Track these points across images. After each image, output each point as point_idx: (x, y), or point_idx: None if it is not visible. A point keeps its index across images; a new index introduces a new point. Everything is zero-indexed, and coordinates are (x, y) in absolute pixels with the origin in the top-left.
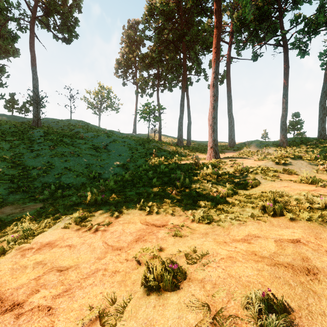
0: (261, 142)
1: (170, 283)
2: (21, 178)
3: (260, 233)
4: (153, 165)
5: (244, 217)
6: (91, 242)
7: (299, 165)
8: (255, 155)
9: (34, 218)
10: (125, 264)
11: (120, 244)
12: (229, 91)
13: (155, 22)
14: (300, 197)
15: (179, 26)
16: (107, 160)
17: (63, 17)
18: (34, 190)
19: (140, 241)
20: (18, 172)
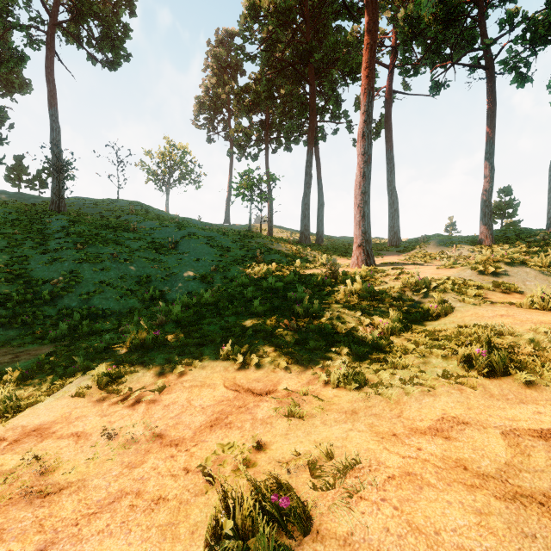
0: (446, 238)
1: (270, 548)
2: (21, 299)
3: (467, 415)
4: (255, 277)
5: (429, 377)
6: (121, 428)
7: (522, 275)
8: (437, 259)
9: (29, 375)
10: (183, 482)
11: (179, 434)
12: (389, 150)
13: (261, 29)
14: (538, 337)
15: (302, 38)
16: (176, 268)
17: (103, 24)
18: (43, 322)
19: (219, 427)
20: (17, 290)
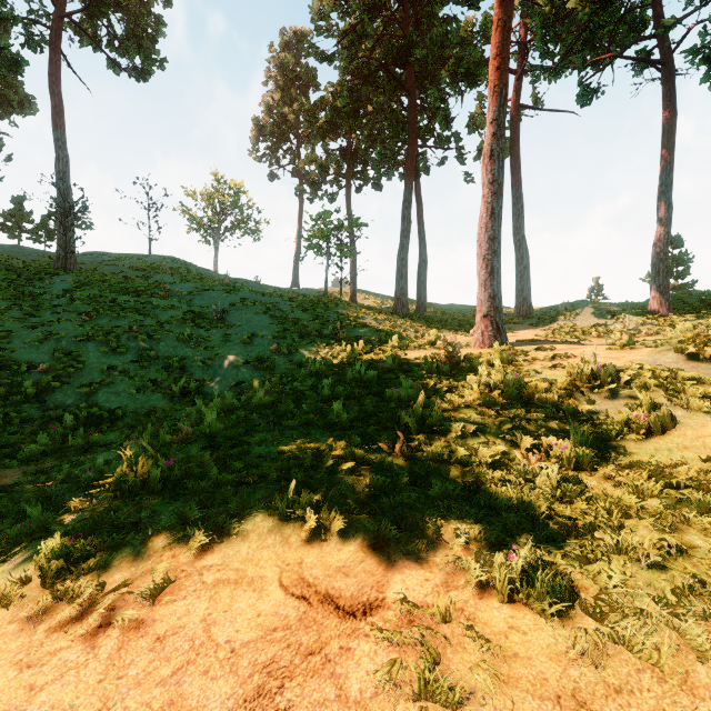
0: (602, 305)
1: None
2: None
3: None
4: (335, 362)
5: None
6: None
7: None
8: (594, 335)
9: None
10: None
11: None
12: (516, 186)
13: (342, 18)
14: None
15: (398, 31)
16: (222, 347)
17: (129, 18)
18: (19, 429)
19: None
20: None
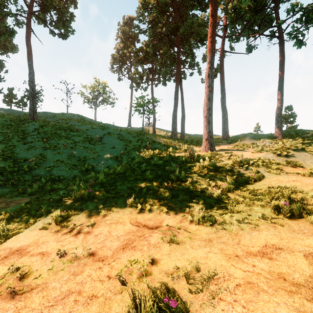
0: (256, 135)
1: None
2: (11, 170)
3: (281, 243)
4: (146, 158)
5: (254, 219)
6: (69, 249)
7: (302, 157)
8: (251, 147)
9: (15, 215)
10: (107, 285)
11: (104, 253)
12: (222, 85)
13: (149, 15)
14: None
15: (173, 20)
16: (101, 152)
17: (59, 13)
18: (24, 183)
19: (128, 249)
20: (9, 165)
